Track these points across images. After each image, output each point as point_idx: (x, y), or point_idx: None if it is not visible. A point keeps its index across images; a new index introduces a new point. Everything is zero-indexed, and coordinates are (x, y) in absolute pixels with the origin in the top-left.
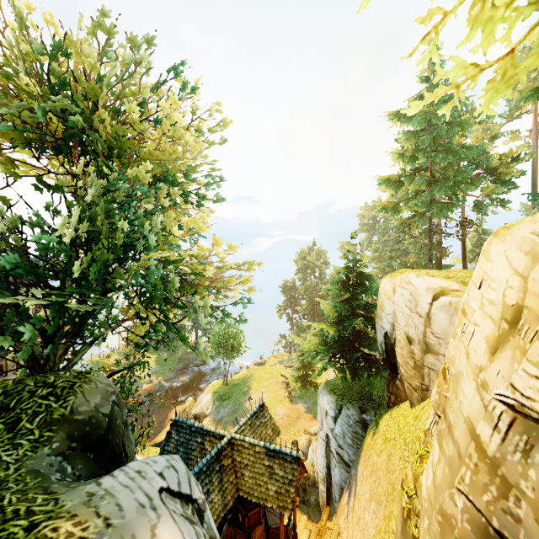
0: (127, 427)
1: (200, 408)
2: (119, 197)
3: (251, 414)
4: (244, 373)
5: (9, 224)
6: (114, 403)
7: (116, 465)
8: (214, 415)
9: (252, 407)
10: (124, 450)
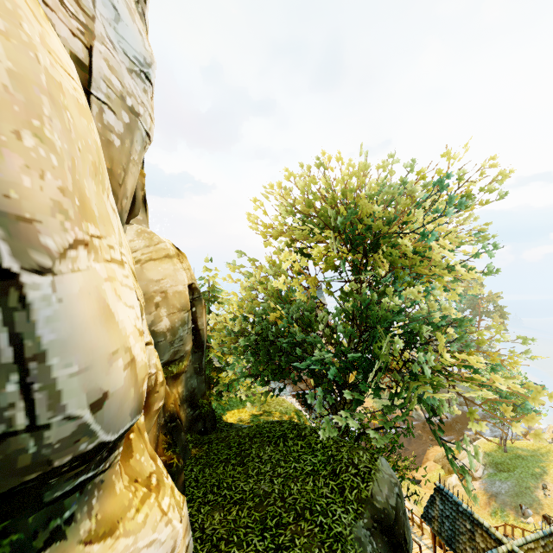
0: (405, 514)
1: (465, 463)
2: (394, 308)
3: (545, 533)
4: (534, 444)
5: (325, 323)
6: (397, 496)
7: (400, 550)
8: (485, 484)
9: (548, 501)
10: (404, 536)
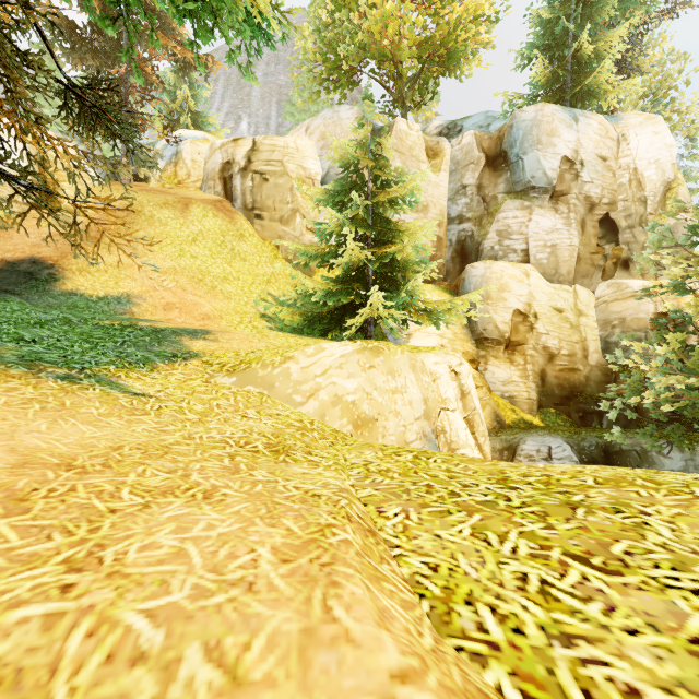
0: None
1: None
2: None
3: None
4: None
5: None
6: (635, 451)
7: None
8: None
9: None
10: None
